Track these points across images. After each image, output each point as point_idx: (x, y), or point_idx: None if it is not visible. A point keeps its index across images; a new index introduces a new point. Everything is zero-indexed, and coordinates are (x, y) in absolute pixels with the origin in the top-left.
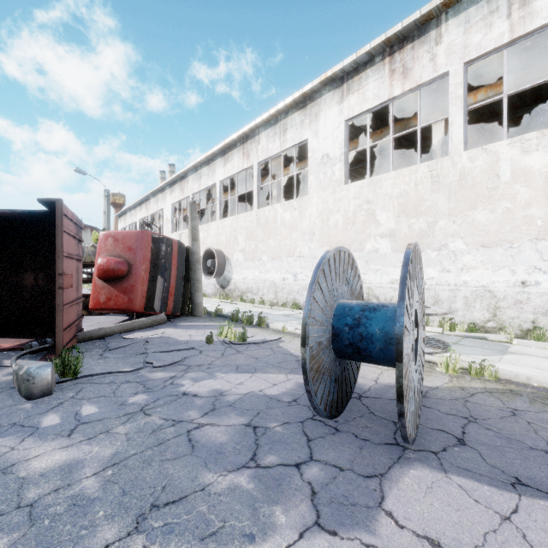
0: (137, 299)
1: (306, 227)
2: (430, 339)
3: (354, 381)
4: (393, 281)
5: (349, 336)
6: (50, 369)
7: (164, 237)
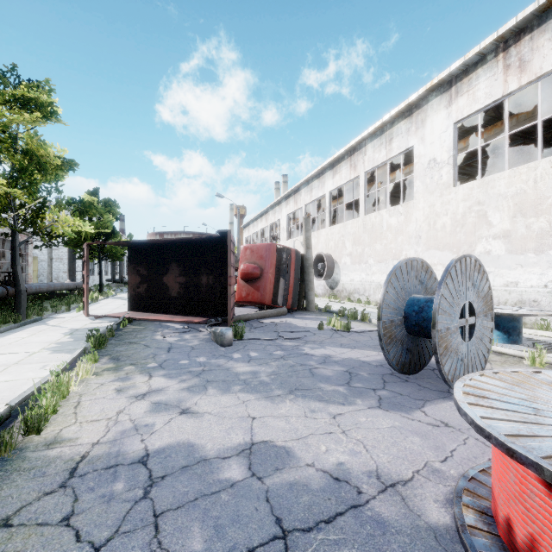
0: (267, 295)
1: (412, 231)
2: (539, 342)
3: (429, 357)
4: (507, 283)
5: (415, 319)
6: (231, 331)
7: (285, 247)
